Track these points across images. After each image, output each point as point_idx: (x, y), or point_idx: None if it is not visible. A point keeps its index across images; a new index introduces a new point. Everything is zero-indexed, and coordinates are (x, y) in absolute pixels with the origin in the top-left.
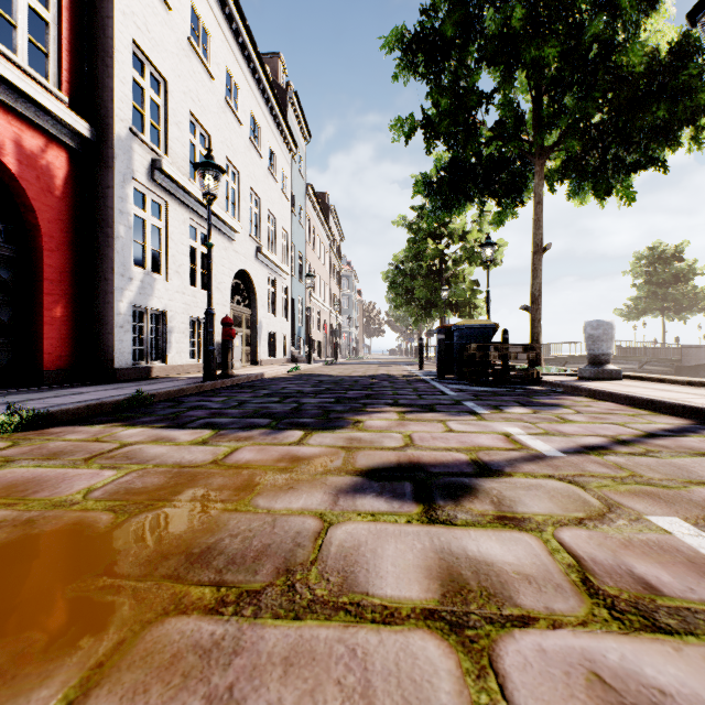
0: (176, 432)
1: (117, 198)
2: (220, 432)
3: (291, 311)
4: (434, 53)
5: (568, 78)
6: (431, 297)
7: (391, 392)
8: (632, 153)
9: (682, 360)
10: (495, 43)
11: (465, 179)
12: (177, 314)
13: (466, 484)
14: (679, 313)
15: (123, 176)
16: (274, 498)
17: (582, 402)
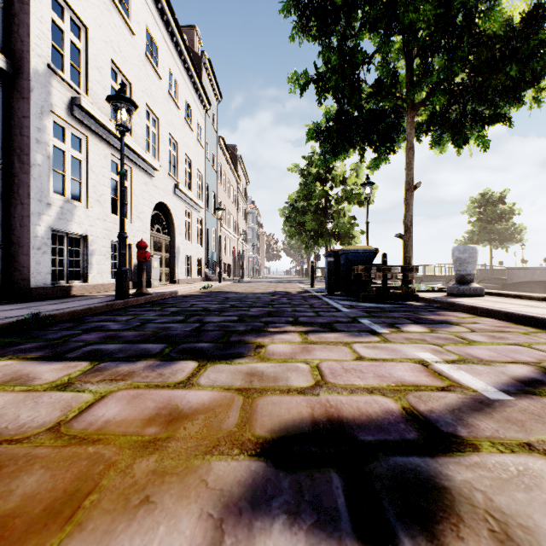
0: (45, 366)
1: (33, 128)
2: (99, 365)
3: (205, 238)
4: (325, 17)
5: (437, 42)
6: (318, 229)
7: (290, 309)
8: (486, 109)
9: (506, 279)
10: (377, 7)
11: (349, 128)
12: (98, 238)
13: (424, 473)
14: (502, 243)
15: (41, 108)
16: (102, 543)
17: (466, 318)
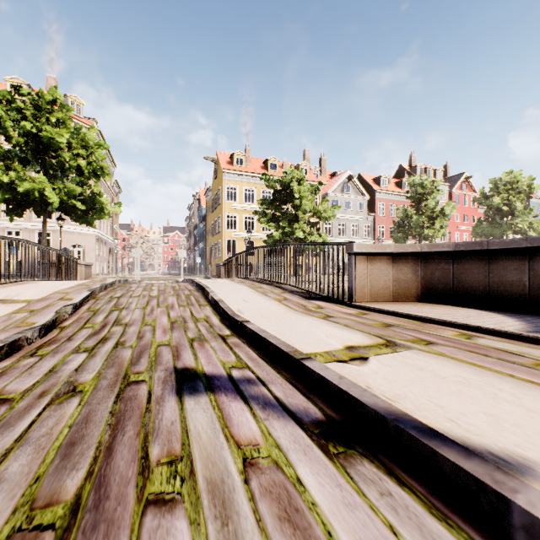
0: None
1: None
2: None
3: None
4: None
5: None
6: None
7: None
8: None
9: None
10: None
11: None
12: None
13: None
14: None
15: None
16: None
17: None
